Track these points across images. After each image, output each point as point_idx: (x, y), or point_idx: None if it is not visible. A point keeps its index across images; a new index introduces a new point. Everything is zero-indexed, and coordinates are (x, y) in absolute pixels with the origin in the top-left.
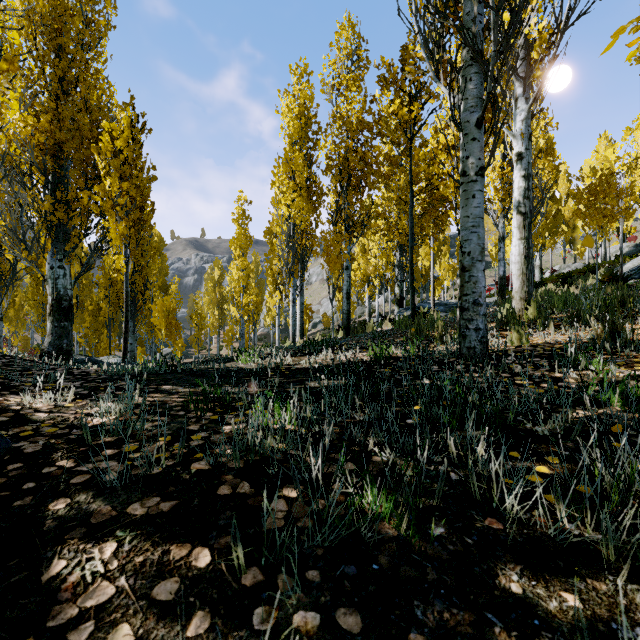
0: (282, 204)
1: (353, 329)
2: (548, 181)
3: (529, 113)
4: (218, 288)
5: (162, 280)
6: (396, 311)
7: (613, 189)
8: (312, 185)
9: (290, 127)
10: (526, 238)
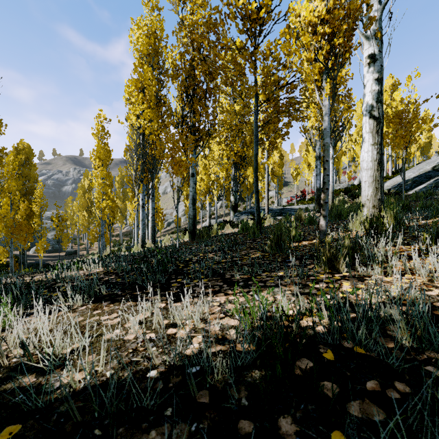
0: (131, 114)
1: (199, 234)
2: (347, 117)
3: (382, 14)
4: (88, 194)
5: (31, 186)
6: (231, 215)
7: (419, 114)
8: (162, 105)
9: (139, 42)
10: (379, 143)
